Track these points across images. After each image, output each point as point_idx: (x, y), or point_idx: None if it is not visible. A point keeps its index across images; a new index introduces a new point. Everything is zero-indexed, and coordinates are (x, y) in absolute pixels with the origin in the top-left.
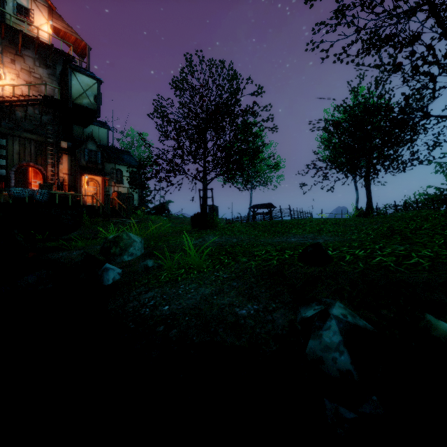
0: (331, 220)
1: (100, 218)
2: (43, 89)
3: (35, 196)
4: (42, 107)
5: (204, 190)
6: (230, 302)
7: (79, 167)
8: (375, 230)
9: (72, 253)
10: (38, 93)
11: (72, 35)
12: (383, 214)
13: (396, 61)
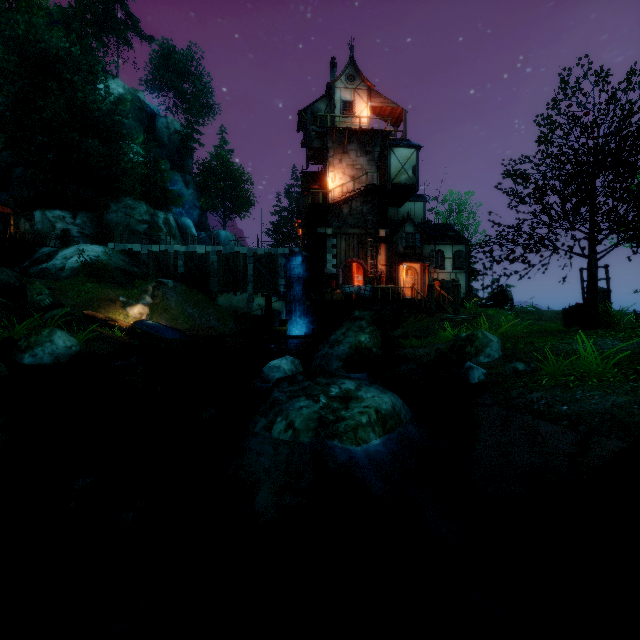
0: None
1: (422, 314)
2: (363, 178)
3: (361, 292)
4: (364, 198)
5: (590, 269)
6: None
7: (397, 255)
8: None
9: (418, 351)
10: (359, 185)
11: (389, 106)
12: None
13: None
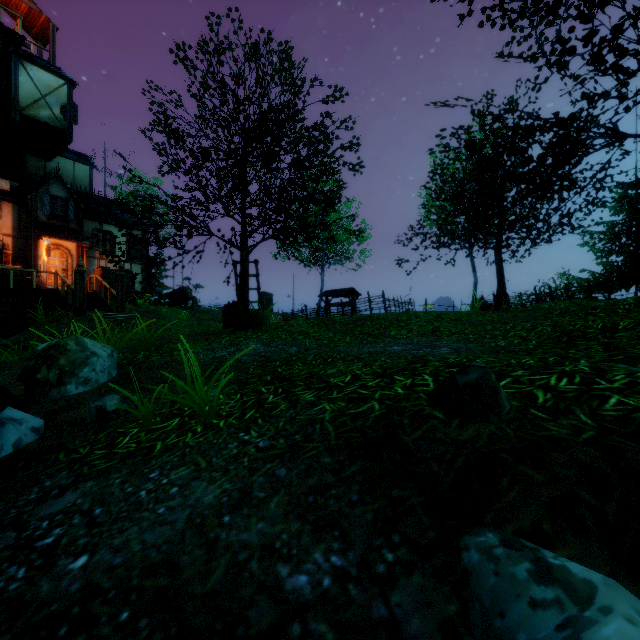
0: (448, 314)
1: (67, 312)
2: None
3: None
4: None
5: (242, 262)
6: (266, 538)
7: (34, 224)
8: (531, 331)
9: None
10: None
11: (22, 1)
12: (520, 305)
13: (564, 47)
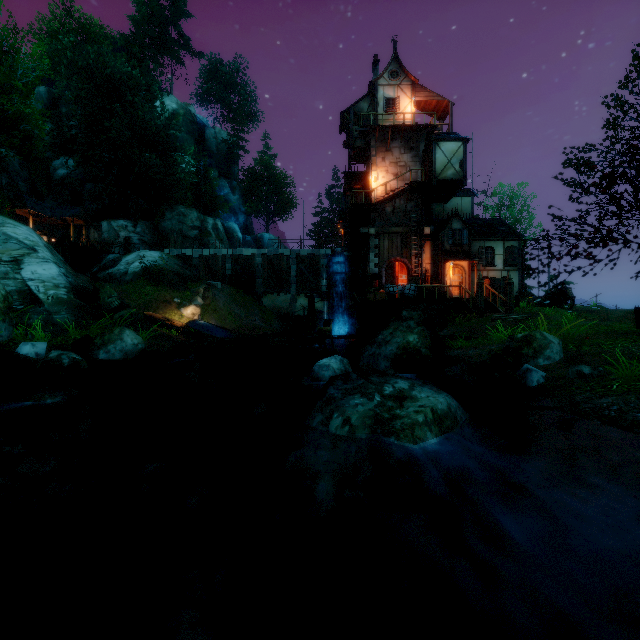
0: None
1: (470, 314)
2: (407, 175)
3: (405, 292)
4: (408, 195)
5: None
6: None
7: (443, 253)
8: None
9: (468, 352)
10: (402, 183)
11: (434, 99)
12: None
13: None
